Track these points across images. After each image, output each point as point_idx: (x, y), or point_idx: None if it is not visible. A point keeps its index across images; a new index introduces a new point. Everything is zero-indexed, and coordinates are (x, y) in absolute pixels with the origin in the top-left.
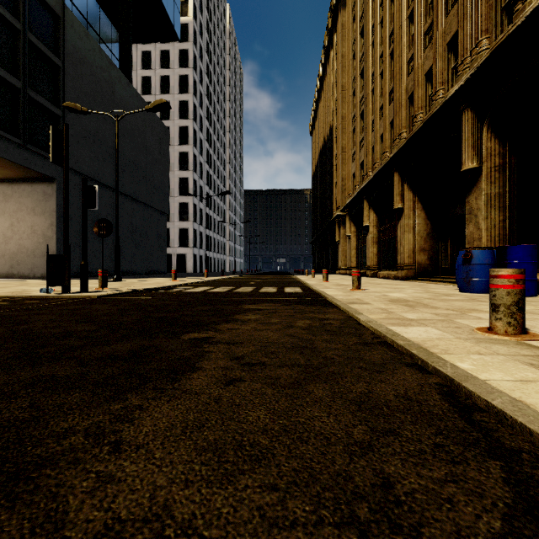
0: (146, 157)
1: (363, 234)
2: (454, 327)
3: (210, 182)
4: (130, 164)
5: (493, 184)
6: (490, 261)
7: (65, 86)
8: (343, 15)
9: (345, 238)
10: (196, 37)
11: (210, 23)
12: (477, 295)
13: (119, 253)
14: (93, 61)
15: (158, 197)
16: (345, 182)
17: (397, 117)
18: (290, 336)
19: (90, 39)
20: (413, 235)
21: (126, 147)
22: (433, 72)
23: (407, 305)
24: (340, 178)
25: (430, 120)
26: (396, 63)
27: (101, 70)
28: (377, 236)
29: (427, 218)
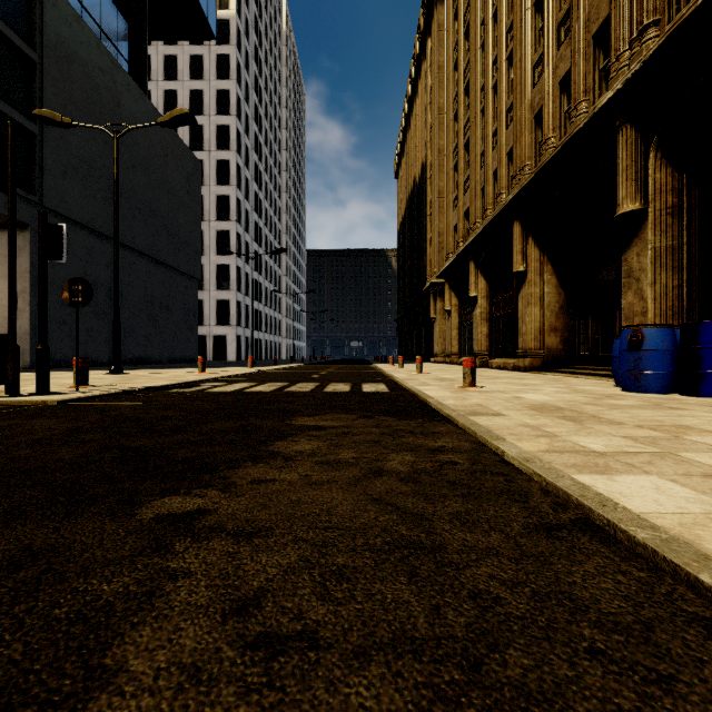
0: (167, 199)
1: (468, 308)
2: (700, 474)
3: (261, 237)
4: (145, 208)
5: (663, 233)
6: (671, 345)
7: (43, 91)
8: (440, 12)
9: (443, 314)
10: (240, 39)
11: (259, 21)
12: (654, 396)
13: (118, 332)
14: (87, 58)
15: (186, 256)
16: (443, 238)
17: (517, 145)
18: (378, 503)
19: (83, 26)
20: (540, 309)
21: (138, 184)
22: (572, 78)
23: (566, 417)
24: (436, 233)
25: (569, 143)
26: (516, 70)
27: (100, 72)
28: (488, 310)
29: (560, 285)
